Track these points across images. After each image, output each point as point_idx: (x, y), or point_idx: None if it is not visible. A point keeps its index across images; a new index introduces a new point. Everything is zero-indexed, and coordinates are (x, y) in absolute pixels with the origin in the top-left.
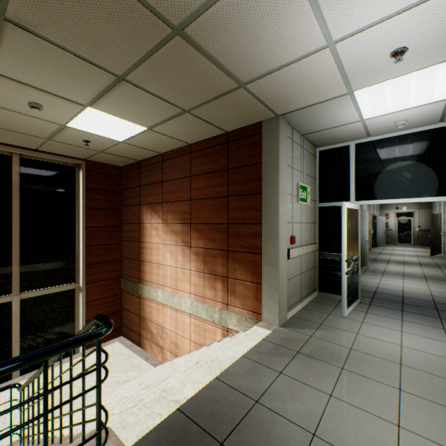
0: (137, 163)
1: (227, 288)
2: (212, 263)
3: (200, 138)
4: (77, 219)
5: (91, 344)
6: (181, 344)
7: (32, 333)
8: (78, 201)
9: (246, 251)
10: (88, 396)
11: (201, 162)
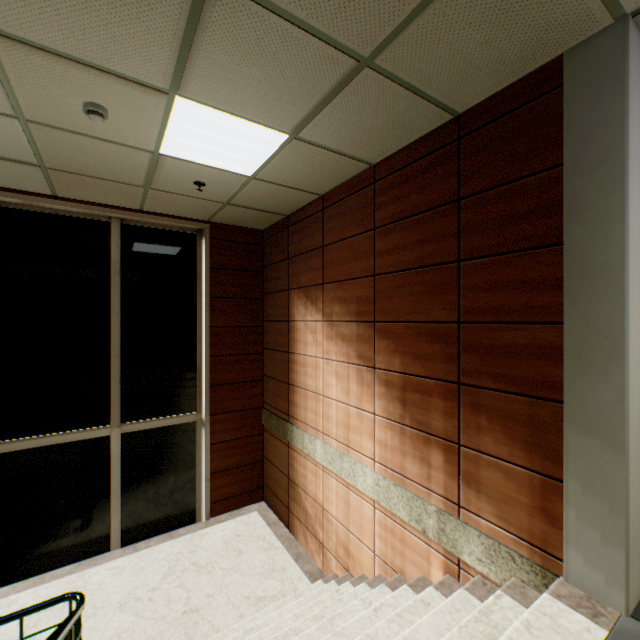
0: (284, 220)
1: (457, 469)
2: (421, 406)
3: (393, 145)
4: (198, 314)
5: (218, 510)
6: (356, 553)
7: (137, 484)
8: (200, 287)
9: (509, 389)
10: (197, 617)
11: (396, 195)
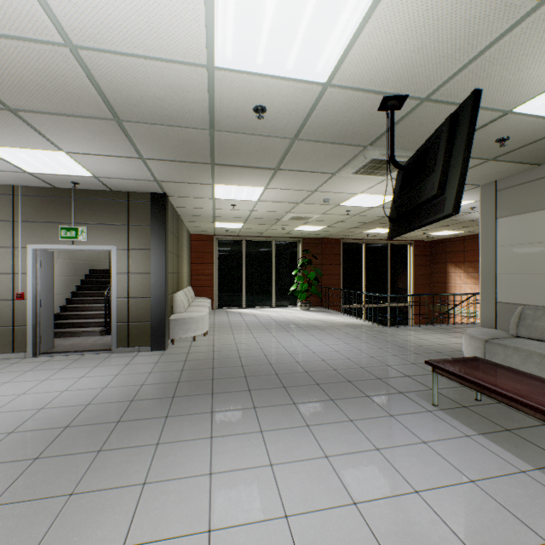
0: (443, 239)
1: None
2: None
3: None
4: (408, 271)
5: None
6: None
7: (393, 323)
8: (409, 262)
9: None
10: None
11: None
